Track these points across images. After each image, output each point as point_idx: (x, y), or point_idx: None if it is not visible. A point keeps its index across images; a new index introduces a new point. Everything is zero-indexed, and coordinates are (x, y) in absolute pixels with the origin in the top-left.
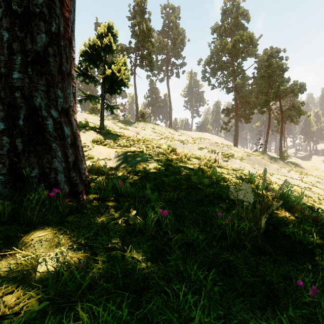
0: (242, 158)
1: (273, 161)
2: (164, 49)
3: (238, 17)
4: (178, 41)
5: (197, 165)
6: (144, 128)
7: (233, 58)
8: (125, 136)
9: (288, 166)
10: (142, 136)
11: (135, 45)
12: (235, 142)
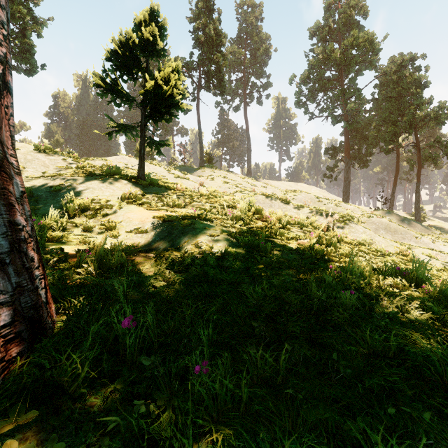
0: (359, 221)
1: (406, 225)
2: (240, 65)
3: (350, 12)
4: (261, 51)
5: (303, 242)
6: (211, 177)
7: (342, 73)
8: (178, 190)
9: (430, 233)
10: (207, 188)
11: (198, 58)
12: (345, 195)
